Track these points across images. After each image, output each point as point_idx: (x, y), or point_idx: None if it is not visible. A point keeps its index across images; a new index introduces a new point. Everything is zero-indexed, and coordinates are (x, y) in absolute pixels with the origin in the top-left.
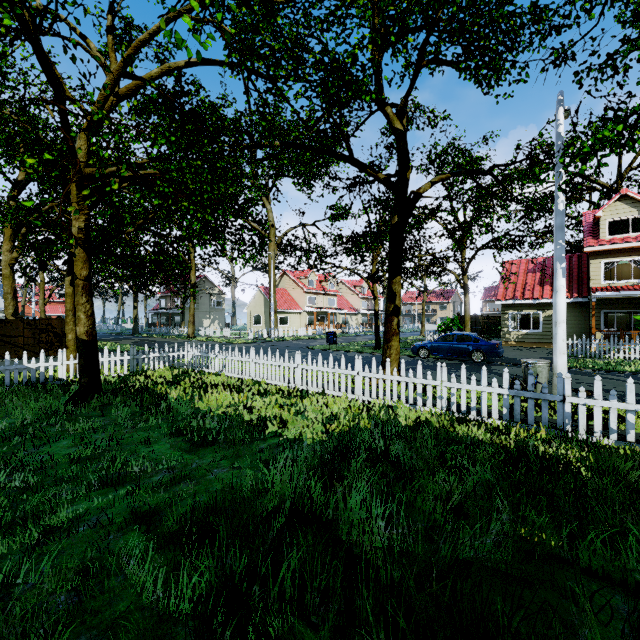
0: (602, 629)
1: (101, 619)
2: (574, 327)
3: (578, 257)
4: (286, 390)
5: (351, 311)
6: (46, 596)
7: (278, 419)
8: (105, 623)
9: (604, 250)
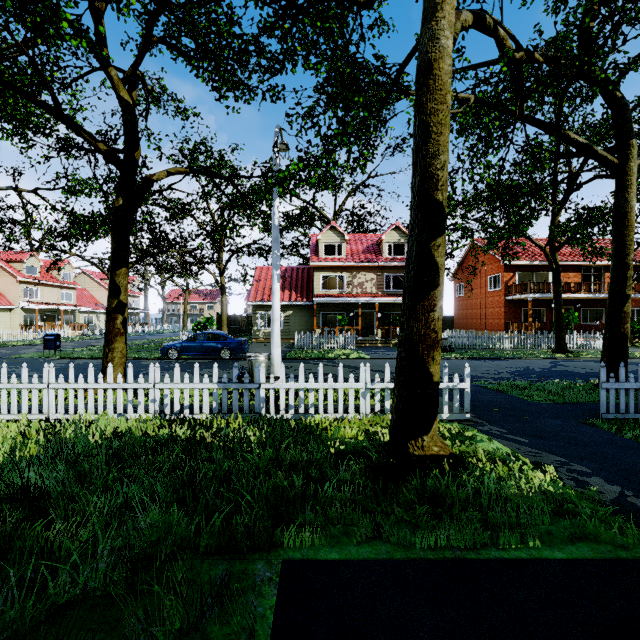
0: (188, 611)
1: None
2: (304, 325)
3: (308, 269)
4: None
5: (98, 309)
6: None
7: None
8: None
9: (322, 266)
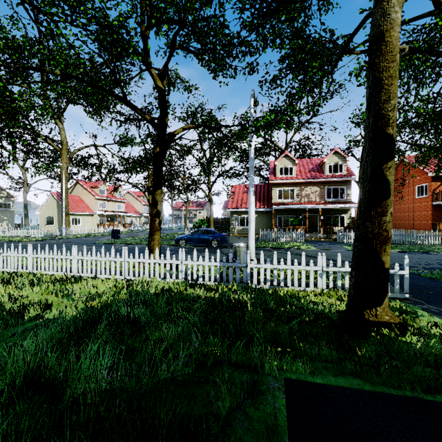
0: (232, 397)
1: None
2: (265, 224)
3: (268, 186)
4: (60, 278)
5: (136, 214)
6: None
7: (42, 304)
8: None
9: (278, 183)
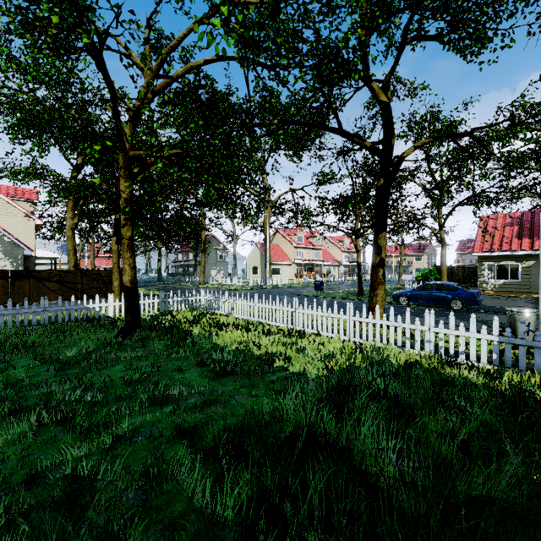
0: None
1: (163, 516)
2: None
3: None
4: (286, 330)
5: (334, 263)
6: (120, 492)
7: (283, 355)
8: (167, 520)
9: None
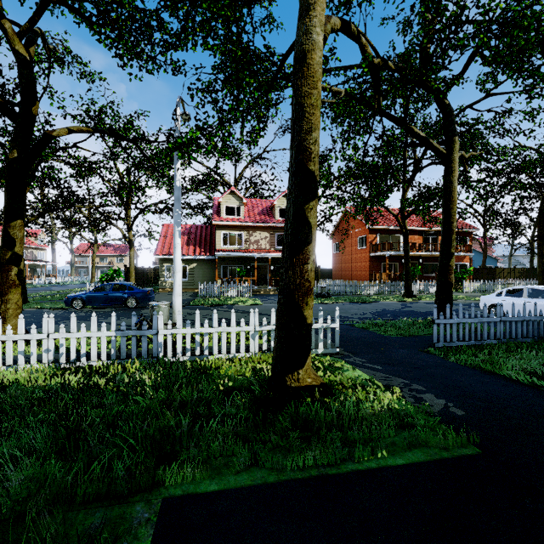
0: None
1: None
2: (207, 276)
3: (211, 228)
4: None
5: None
6: None
7: None
8: None
9: (223, 225)
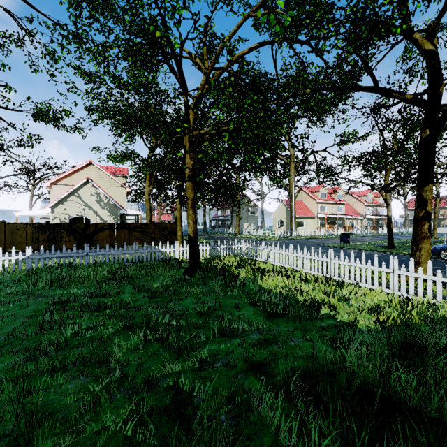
0: None
1: (255, 446)
2: None
3: None
4: (323, 279)
5: (357, 216)
6: (213, 411)
7: (328, 303)
8: None
9: None
